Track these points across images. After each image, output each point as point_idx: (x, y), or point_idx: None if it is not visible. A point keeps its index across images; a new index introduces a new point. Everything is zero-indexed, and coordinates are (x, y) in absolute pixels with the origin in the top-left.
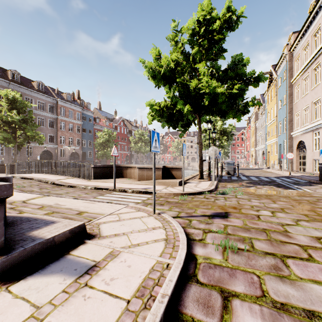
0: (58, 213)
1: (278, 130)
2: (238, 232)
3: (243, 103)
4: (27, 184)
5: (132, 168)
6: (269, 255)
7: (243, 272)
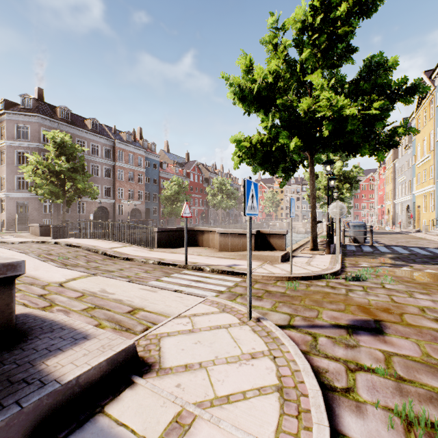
0: (101, 309)
1: (436, 172)
2: (419, 374)
3: (387, 131)
4: (73, 254)
5: (210, 232)
6: None
7: None
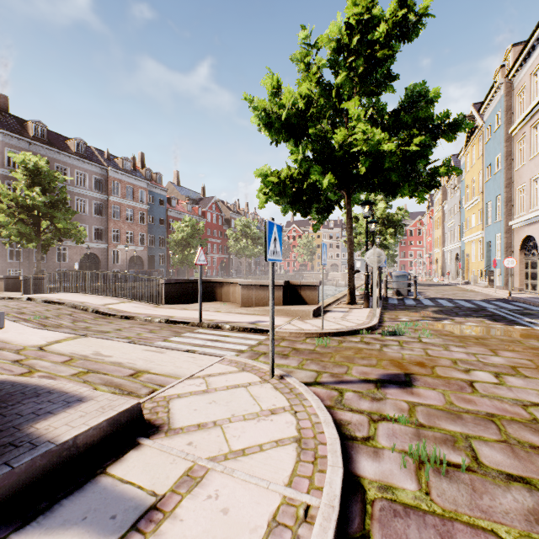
0: (96, 373)
1: (485, 217)
2: (439, 420)
3: (428, 170)
4: (53, 313)
5: (231, 284)
6: (518, 484)
7: (470, 529)
